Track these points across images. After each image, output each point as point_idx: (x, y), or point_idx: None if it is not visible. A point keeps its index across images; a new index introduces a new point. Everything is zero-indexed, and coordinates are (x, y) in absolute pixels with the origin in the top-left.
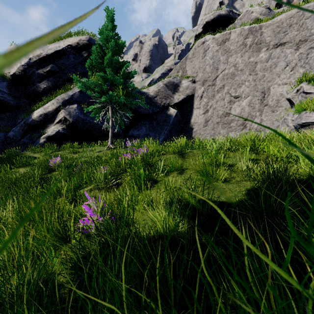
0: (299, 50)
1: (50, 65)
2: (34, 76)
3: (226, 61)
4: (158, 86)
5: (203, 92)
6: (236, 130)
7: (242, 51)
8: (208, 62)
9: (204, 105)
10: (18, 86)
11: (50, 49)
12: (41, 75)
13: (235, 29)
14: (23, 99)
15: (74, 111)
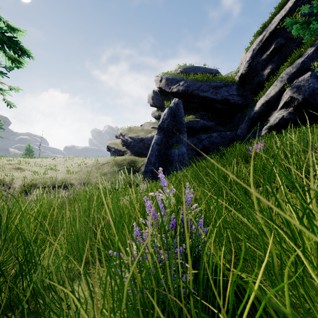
0: None
1: (274, 41)
2: (258, 66)
3: None
4: None
5: None
6: None
7: None
8: None
9: None
10: (244, 84)
11: (274, 23)
12: (264, 61)
13: None
14: (249, 96)
15: (305, 83)
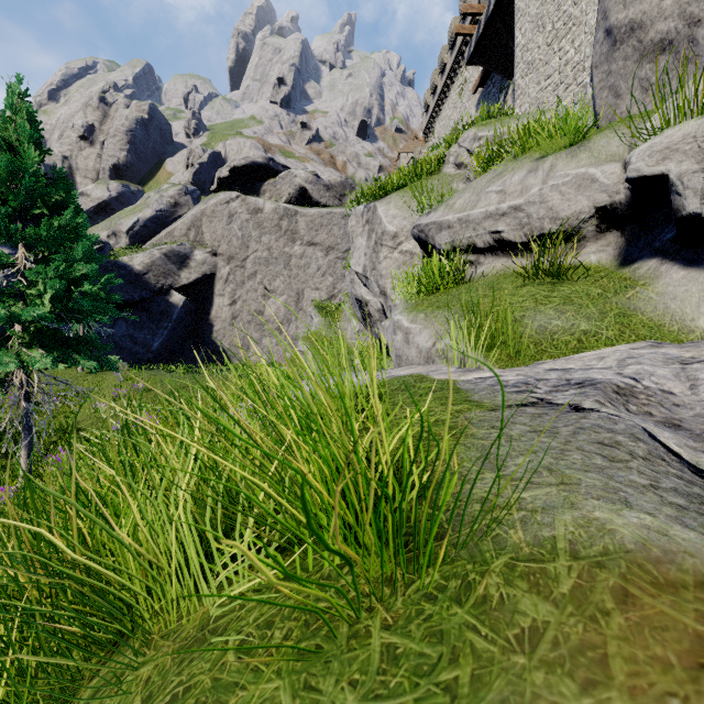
0: (328, 256)
1: None
2: None
3: (259, 239)
4: (152, 256)
5: (229, 274)
6: (271, 335)
7: (277, 235)
8: (236, 233)
9: (231, 293)
10: None
11: None
12: None
13: (269, 201)
14: None
15: None
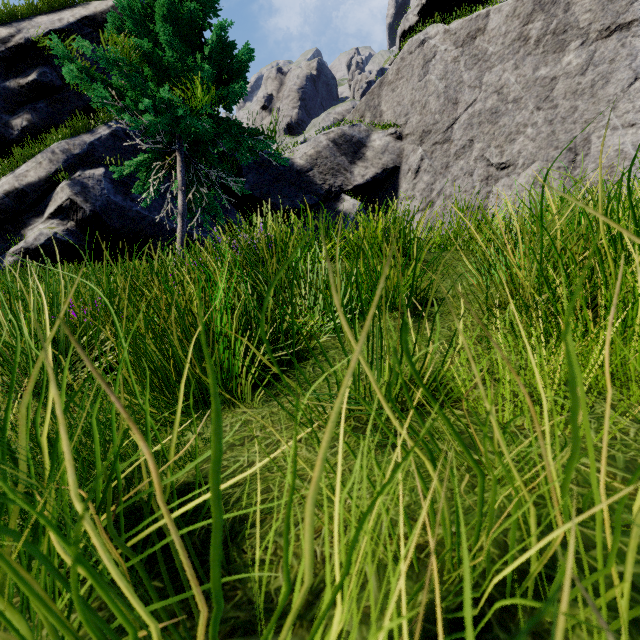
0: None
1: (38, 67)
2: None
3: (477, 81)
4: (317, 144)
5: (421, 159)
6: None
7: (518, 55)
8: (434, 88)
9: (424, 190)
10: None
11: (37, 27)
12: (14, 95)
13: (499, 3)
14: None
15: (96, 185)
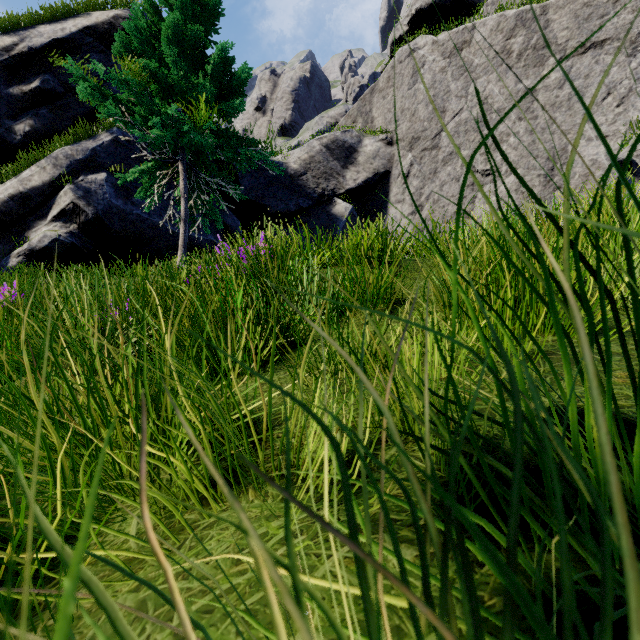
0: (637, 56)
1: (40, 75)
2: None
3: (464, 91)
4: (310, 149)
5: (411, 165)
6: None
7: (501, 68)
8: (423, 96)
9: (414, 194)
10: None
11: (40, 36)
12: (17, 101)
13: (484, 18)
14: None
15: (98, 190)
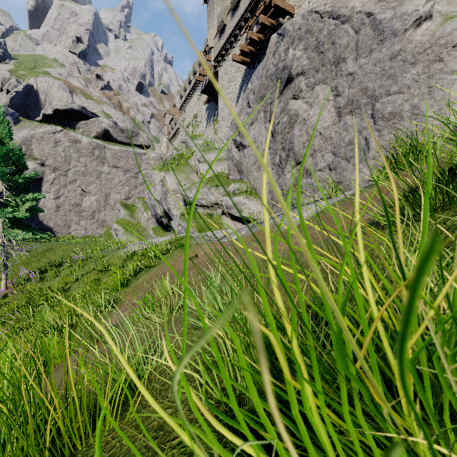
0: (126, 175)
1: None
2: None
3: (78, 159)
4: None
5: (54, 179)
6: (87, 219)
7: (92, 158)
8: (60, 153)
9: (56, 191)
10: None
11: None
12: None
13: (86, 137)
14: None
15: None
